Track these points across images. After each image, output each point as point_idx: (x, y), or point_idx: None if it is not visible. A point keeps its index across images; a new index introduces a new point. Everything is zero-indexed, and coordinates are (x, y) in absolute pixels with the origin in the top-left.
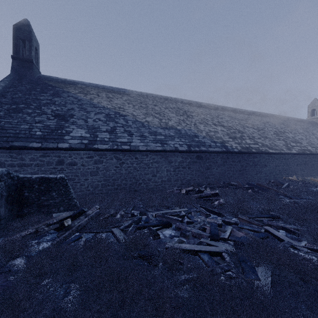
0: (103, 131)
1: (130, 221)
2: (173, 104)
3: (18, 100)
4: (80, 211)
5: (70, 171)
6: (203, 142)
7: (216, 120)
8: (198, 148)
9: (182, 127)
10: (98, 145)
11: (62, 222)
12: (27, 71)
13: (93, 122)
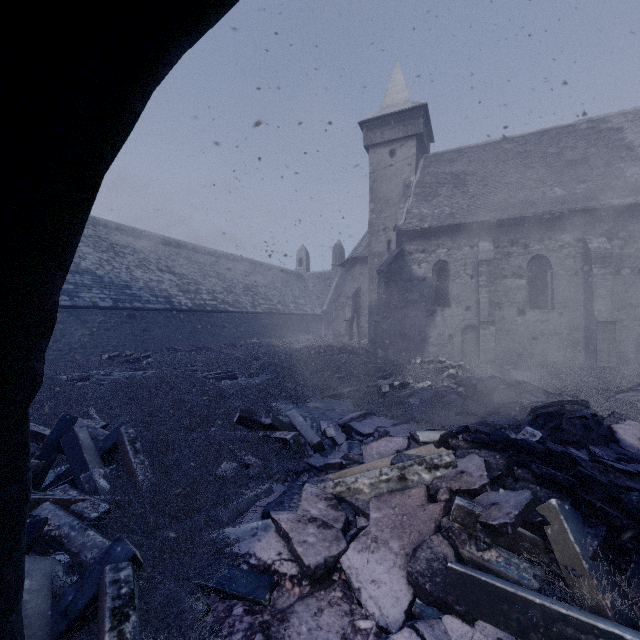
0: None
1: None
2: (88, 228)
3: None
4: None
5: None
6: (139, 296)
7: (164, 264)
8: (129, 304)
9: (106, 273)
10: None
11: None
12: None
13: None
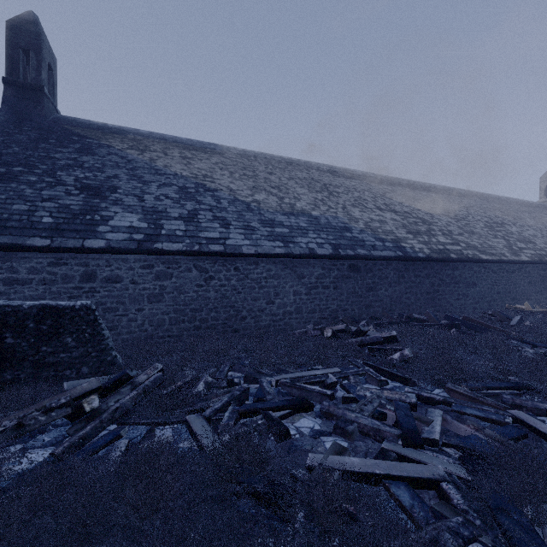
0: (173, 218)
1: (225, 398)
2: (302, 171)
3: (12, 159)
4: (122, 377)
5: (109, 294)
6: (361, 240)
7: (381, 202)
8: (351, 251)
9: (321, 213)
10: (162, 244)
11: (79, 404)
12: (32, 107)
13: (155, 201)
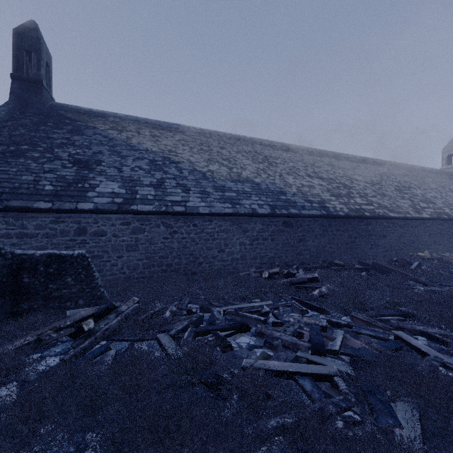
0: (145, 186)
1: (186, 322)
2: (248, 146)
3: (19, 139)
4: (109, 307)
5: (96, 245)
6: (293, 201)
7: (311, 170)
8: (285, 211)
9: (262, 180)
10: (137, 206)
11: (80, 325)
12: (33, 97)
13: (131, 172)
